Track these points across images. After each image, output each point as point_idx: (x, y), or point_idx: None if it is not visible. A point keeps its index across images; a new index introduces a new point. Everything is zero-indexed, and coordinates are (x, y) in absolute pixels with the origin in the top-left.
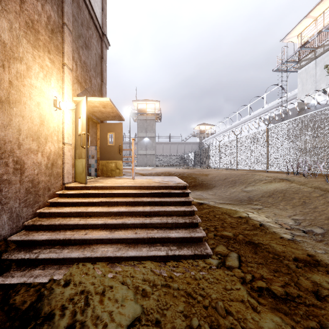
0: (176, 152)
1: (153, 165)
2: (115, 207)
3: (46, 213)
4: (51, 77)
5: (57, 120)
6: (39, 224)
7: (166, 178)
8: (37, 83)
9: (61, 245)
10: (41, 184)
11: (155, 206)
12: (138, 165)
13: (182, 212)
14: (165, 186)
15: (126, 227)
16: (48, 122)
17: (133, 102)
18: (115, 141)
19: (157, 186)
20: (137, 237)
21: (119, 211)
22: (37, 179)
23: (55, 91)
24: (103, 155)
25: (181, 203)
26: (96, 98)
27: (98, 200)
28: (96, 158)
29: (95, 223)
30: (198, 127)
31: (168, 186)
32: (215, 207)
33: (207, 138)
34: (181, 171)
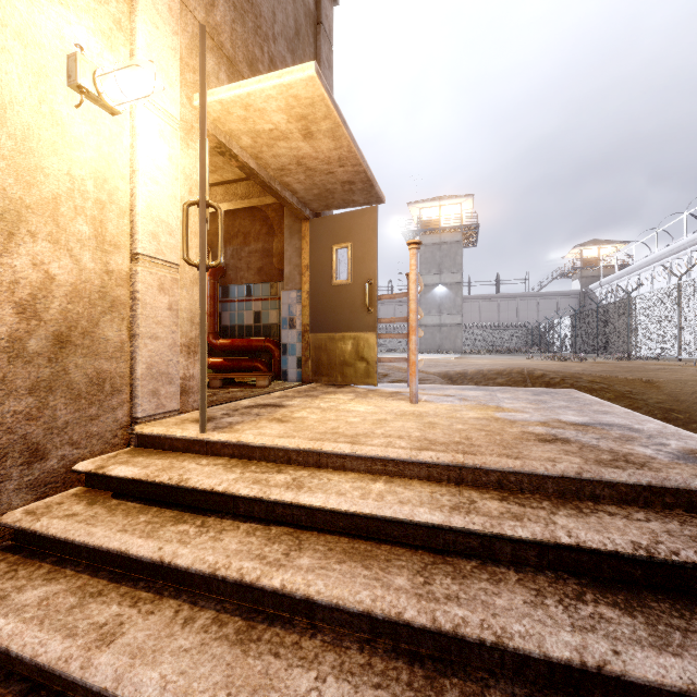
0: (513, 319)
1: (458, 349)
2: (286, 656)
3: None
4: None
5: (99, 156)
6: None
7: (556, 403)
8: None
9: None
10: None
11: None
12: (421, 349)
13: None
14: (635, 486)
15: None
16: (25, 146)
17: (409, 206)
18: (355, 268)
19: (568, 476)
20: None
21: None
22: None
23: (84, 27)
24: (319, 317)
25: None
26: (268, 77)
27: (202, 557)
28: (302, 327)
29: None
30: (576, 253)
31: (660, 485)
32: None
33: (609, 278)
34: (560, 368)
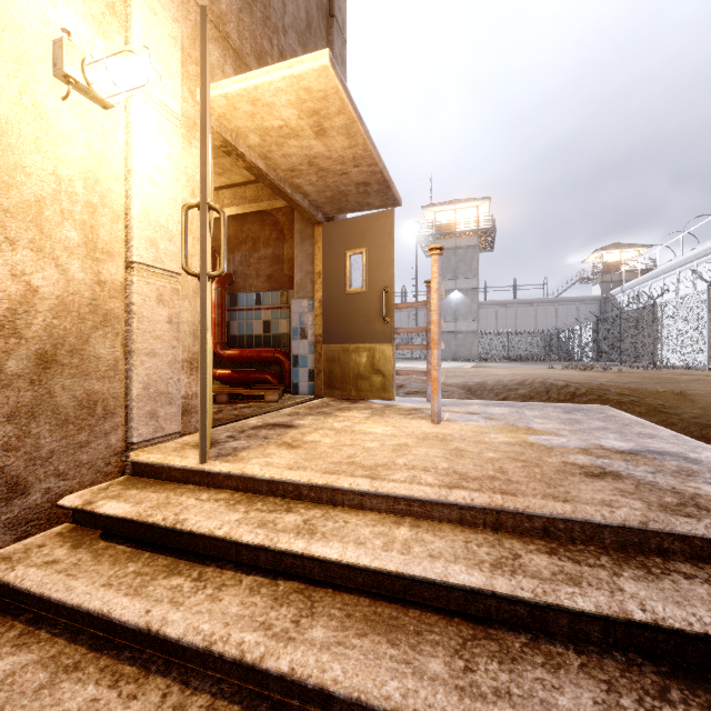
0: (531, 326)
1: (474, 357)
2: None
3: None
4: None
5: (89, 154)
6: None
7: (592, 423)
8: None
9: None
10: None
11: None
12: None
13: None
14: None
15: None
16: (3, 142)
17: (424, 209)
18: (370, 276)
19: (629, 525)
20: None
21: None
22: None
23: (72, 10)
24: (332, 327)
25: None
26: (277, 67)
27: (196, 625)
28: (314, 337)
29: None
30: (596, 257)
31: None
32: None
33: (631, 283)
34: (585, 378)
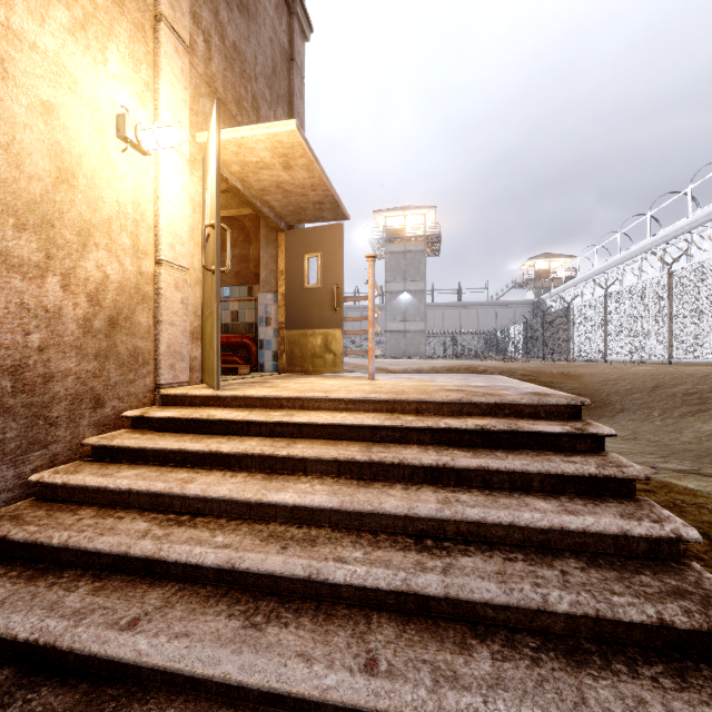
0: (474, 327)
1: (422, 355)
2: (293, 481)
3: (57, 486)
4: (106, 41)
5: (135, 186)
6: (1, 536)
7: (475, 379)
8: (41, 36)
9: (17, 672)
10: (63, 384)
11: (459, 490)
12: (387, 355)
13: (605, 536)
14: (490, 405)
15: (325, 598)
16: (92, 182)
17: (375, 214)
18: (324, 275)
19: (455, 402)
20: (377, 706)
21: (303, 505)
22: (43, 366)
23: (126, 91)
24: (293, 316)
25: (579, 483)
26: (259, 127)
27: (237, 447)
28: (277, 325)
29: (190, 562)
30: (530, 265)
31: (502, 404)
32: (671, 488)
33: (557, 289)
34: (502, 365)
